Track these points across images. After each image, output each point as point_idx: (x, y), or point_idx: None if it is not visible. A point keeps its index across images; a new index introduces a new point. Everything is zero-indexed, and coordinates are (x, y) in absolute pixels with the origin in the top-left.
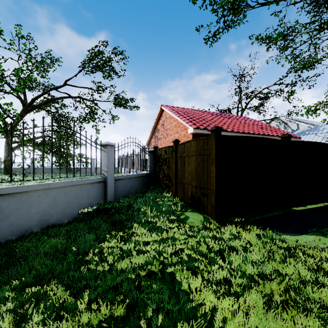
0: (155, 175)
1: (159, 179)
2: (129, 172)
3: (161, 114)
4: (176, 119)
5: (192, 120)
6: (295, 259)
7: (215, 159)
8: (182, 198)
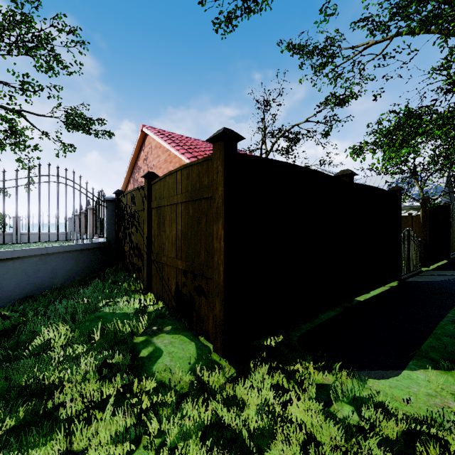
0: (117, 245)
1: (123, 253)
2: (83, 241)
3: (144, 141)
4: (166, 149)
5: (193, 151)
6: None
7: (223, 208)
8: (160, 295)
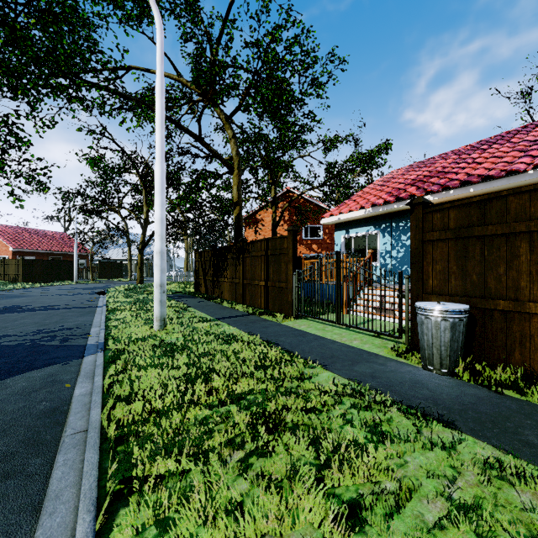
0: None
1: None
2: None
3: None
4: None
5: (13, 241)
6: (39, 284)
7: (22, 266)
8: (8, 280)
